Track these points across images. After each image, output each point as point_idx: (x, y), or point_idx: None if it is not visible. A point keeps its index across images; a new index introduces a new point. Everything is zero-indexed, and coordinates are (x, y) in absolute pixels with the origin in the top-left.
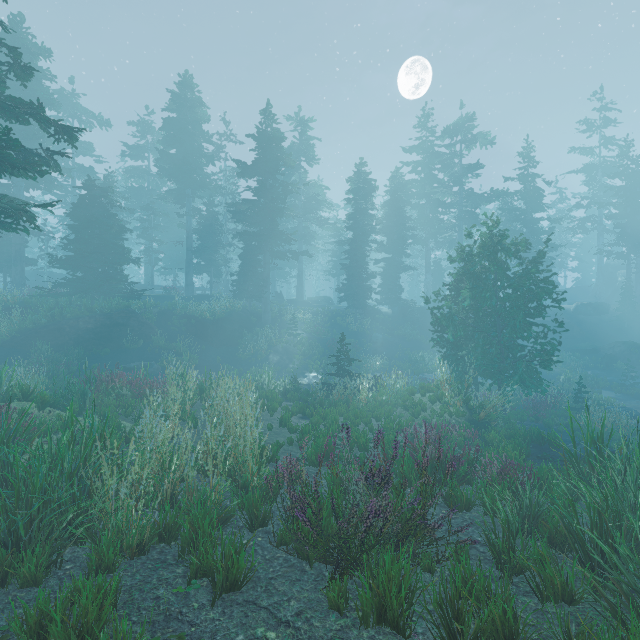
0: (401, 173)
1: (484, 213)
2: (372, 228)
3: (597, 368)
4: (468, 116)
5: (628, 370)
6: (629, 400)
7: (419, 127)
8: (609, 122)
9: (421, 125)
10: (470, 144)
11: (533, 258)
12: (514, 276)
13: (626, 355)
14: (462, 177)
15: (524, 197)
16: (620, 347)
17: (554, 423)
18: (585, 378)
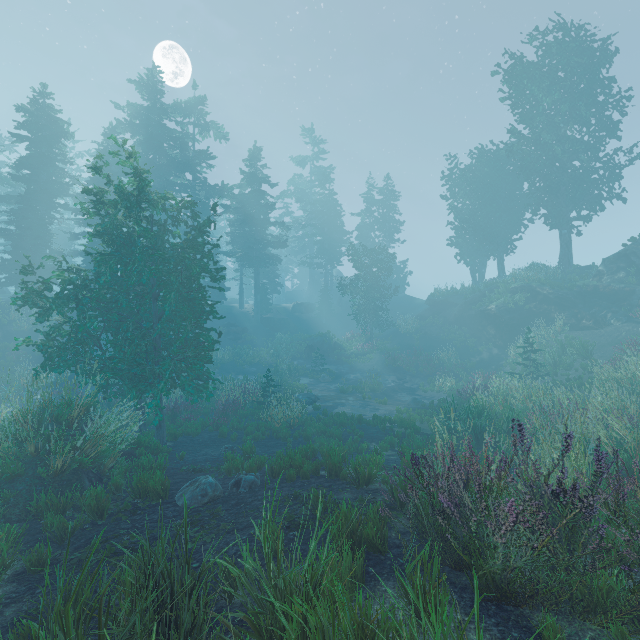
0: (119, 133)
1: (112, 136)
2: (63, 188)
3: (302, 358)
4: (199, 97)
5: (318, 358)
6: (318, 384)
7: (145, 88)
8: (317, 158)
9: (148, 87)
10: (204, 131)
11: (199, 226)
12: (181, 249)
13: (321, 345)
14: (193, 161)
15: (253, 199)
16: (318, 339)
17: (229, 430)
18: (290, 368)
